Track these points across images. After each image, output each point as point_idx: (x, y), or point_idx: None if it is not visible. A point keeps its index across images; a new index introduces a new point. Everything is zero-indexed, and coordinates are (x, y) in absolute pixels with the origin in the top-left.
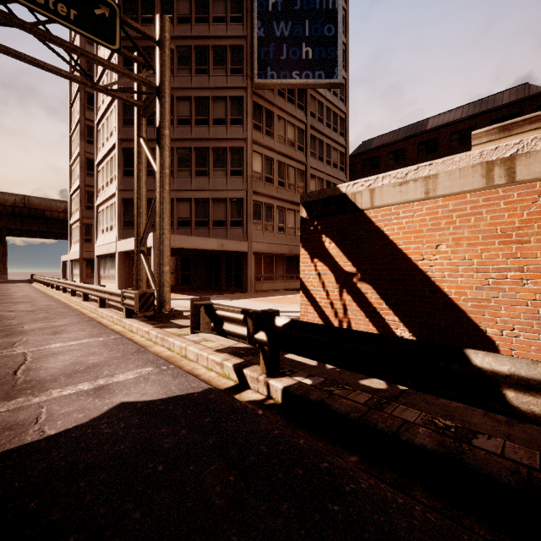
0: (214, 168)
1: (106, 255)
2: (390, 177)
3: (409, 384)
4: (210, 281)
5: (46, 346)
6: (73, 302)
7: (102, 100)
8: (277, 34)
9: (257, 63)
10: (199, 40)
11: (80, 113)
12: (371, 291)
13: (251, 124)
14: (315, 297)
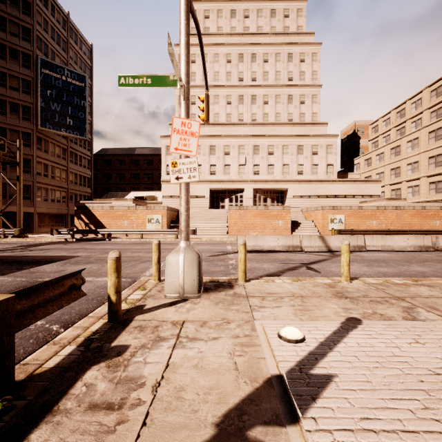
0: (10, 167)
1: None
2: (96, 205)
3: (92, 233)
4: None
5: None
6: None
7: None
8: (53, 108)
9: (40, 119)
10: None
11: None
12: (92, 226)
13: (36, 148)
14: (79, 228)
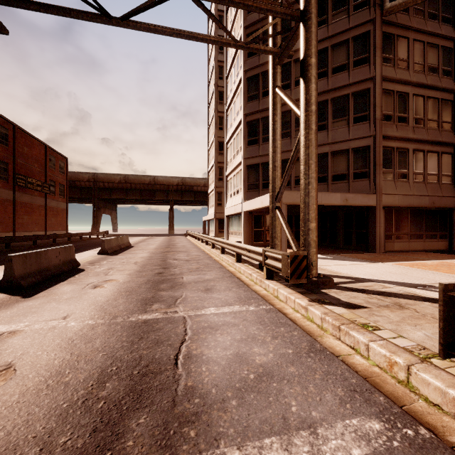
0: (333, 120)
1: (233, 215)
2: None
3: None
4: (324, 238)
5: (201, 309)
6: (213, 253)
7: (230, 89)
8: None
9: None
10: None
11: (215, 108)
12: None
13: (380, 59)
14: None
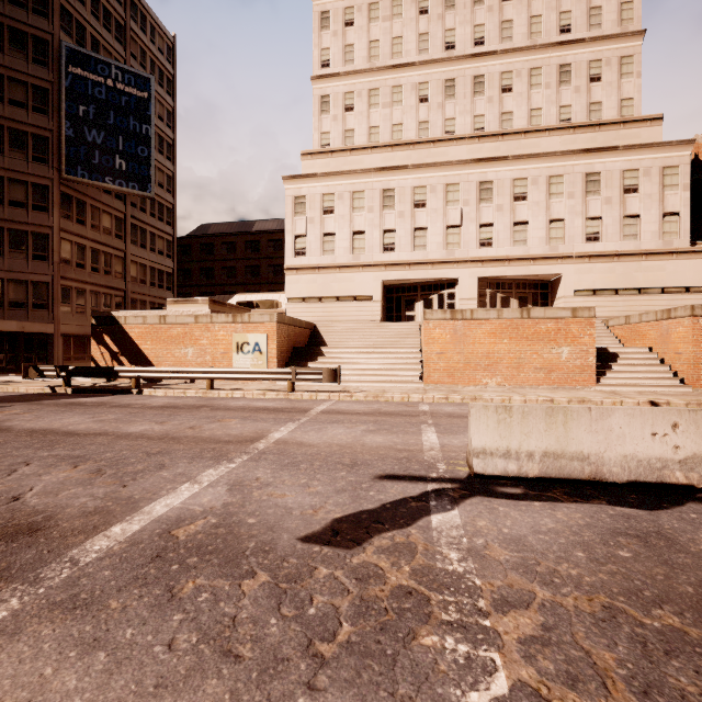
0: (11, 249)
1: None
2: (132, 313)
3: (105, 376)
4: (2, 363)
5: None
6: None
7: None
8: (89, 139)
9: (66, 160)
10: None
11: None
12: (125, 360)
13: (59, 214)
14: (100, 364)
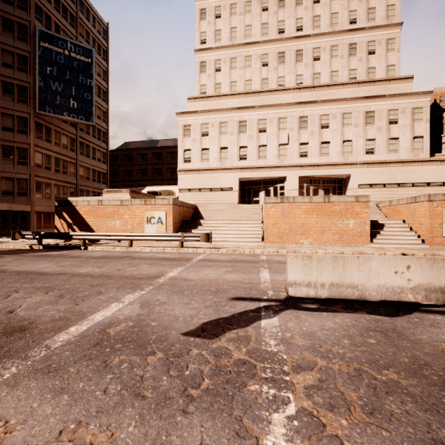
0: (3, 158)
1: None
2: (81, 199)
3: (64, 238)
4: None
5: None
6: None
7: None
8: (53, 88)
9: (38, 101)
10: None
11: None
12: (76, 228)
13: (34, 135)
14: (61, 231)
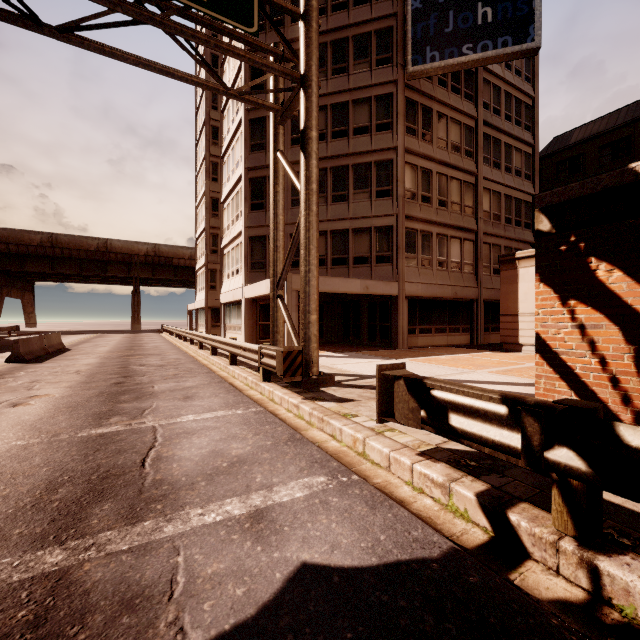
0: (354, 191)
1: (231, 303)
2: None
3: None
4: (347, 334)
5: (177, 418)
6: (200, 355)
7: (228, 129)
8: None
9: (411, 45)
10: (336, 32)
11: (205, 150)
12: None
13: (403, 128)
14: (572, 367)
